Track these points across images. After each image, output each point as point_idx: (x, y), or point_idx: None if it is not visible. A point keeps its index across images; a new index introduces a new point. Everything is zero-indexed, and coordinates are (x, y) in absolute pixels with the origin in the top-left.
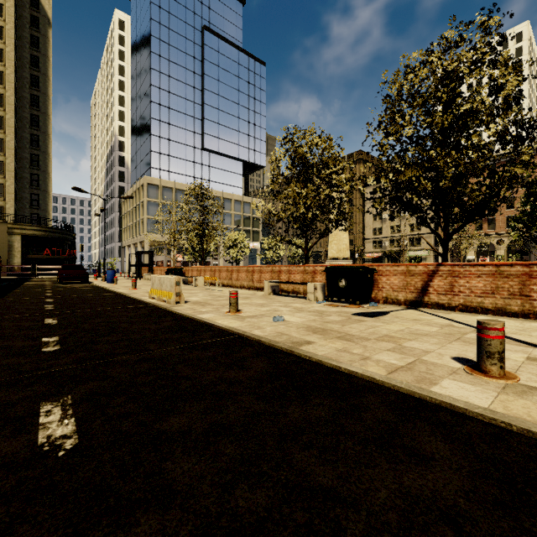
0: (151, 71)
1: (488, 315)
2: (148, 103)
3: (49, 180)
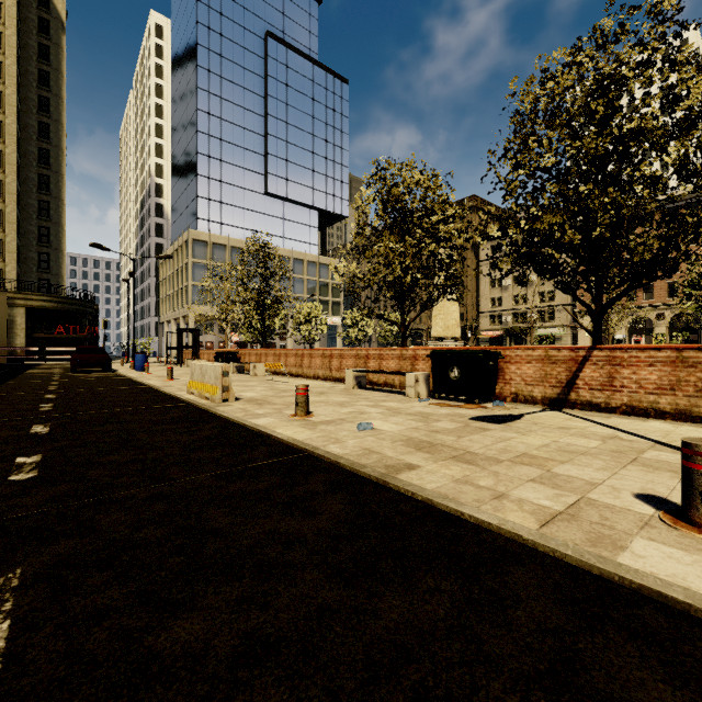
0: (197, 91)
1: (666, 421)
2: (193, 133)
3: (64, 235)
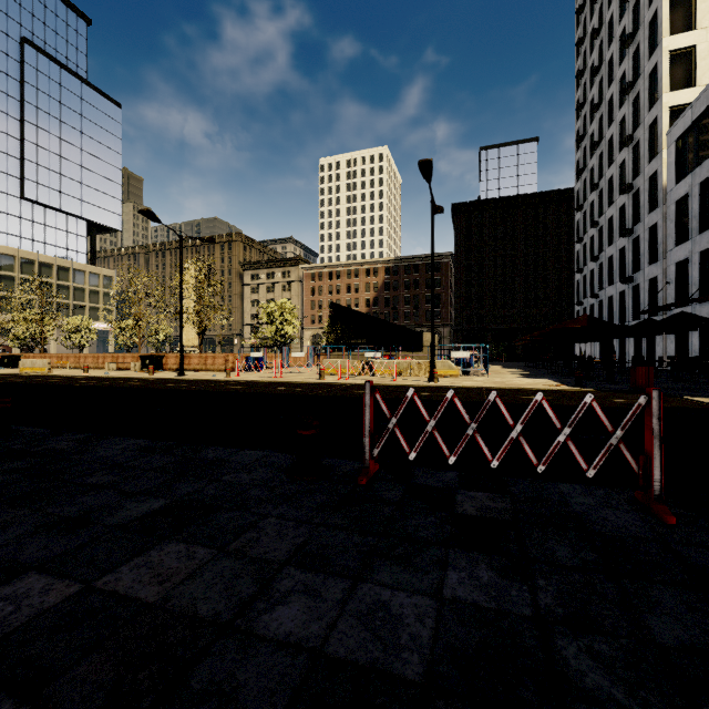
0: None
1: (198, 372)
2: None
3: None
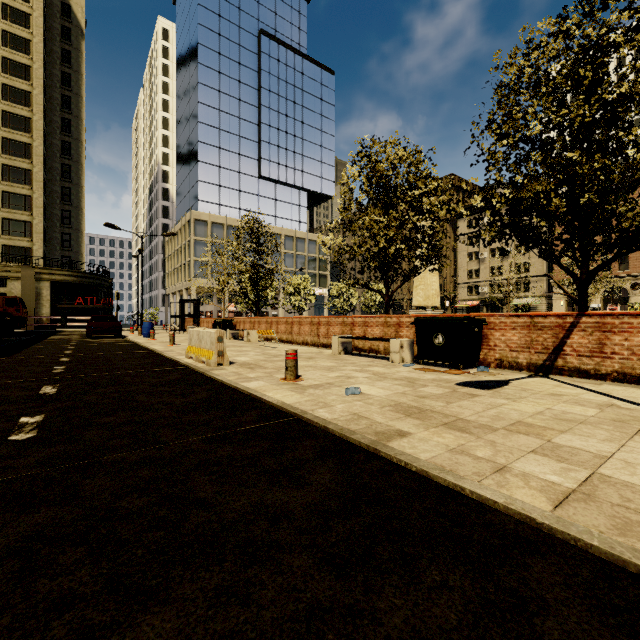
0: (199, 86)
1: None
2: (195, 124)
3: (83, 217)
